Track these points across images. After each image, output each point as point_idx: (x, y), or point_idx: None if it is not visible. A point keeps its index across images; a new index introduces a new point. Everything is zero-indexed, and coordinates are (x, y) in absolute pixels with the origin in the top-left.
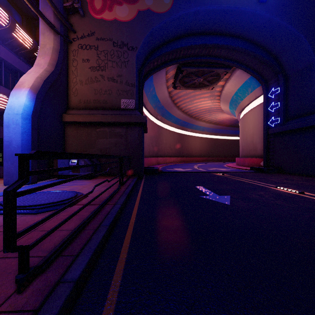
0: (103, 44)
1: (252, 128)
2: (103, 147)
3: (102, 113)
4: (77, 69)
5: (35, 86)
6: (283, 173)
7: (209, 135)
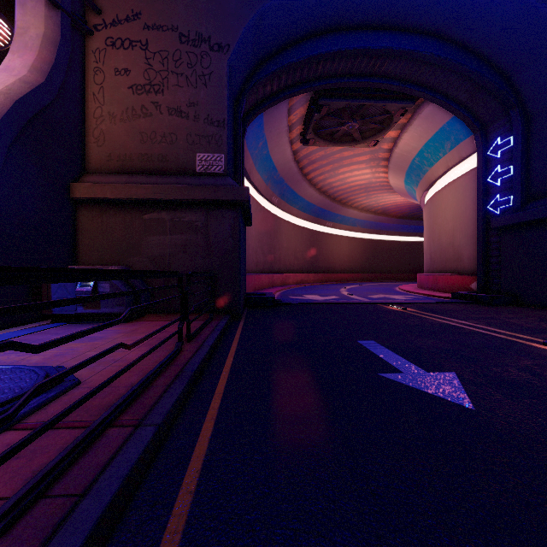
0: (158, 37)
1: (452, 219)
2: (158, 253)
3: (155, 181)
4: (103, 89)
5: None
6: (521, 304)
7: (366, 233)
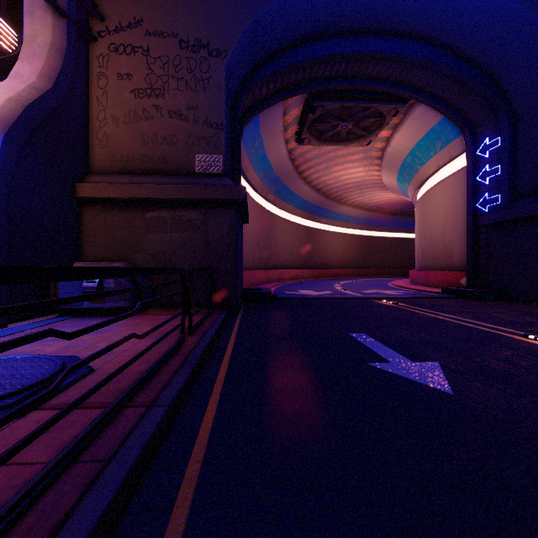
0: (159, 43)
1: (443, 216)
2: (159, 250)
3: (156, 181)
4: (106, 93)
5: (2, 116)
6: (508, 299)
7: (359, 229)
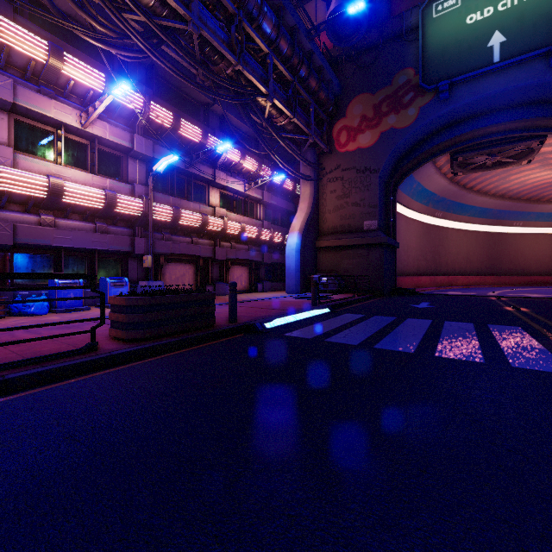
0: (347, 173)
1: None
2: (347, 267)
3: (346, 237)
4: (326, 200)
5: (301, 228)
6: None
7: None
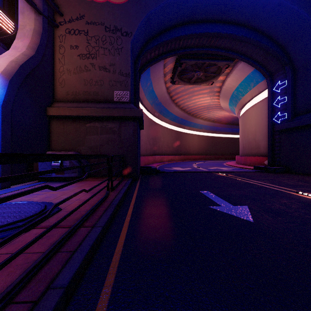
0: (93, 28)
1: (255, 125)
2: (93, 144)
3: (92, 106)
4: (64, 56)
5: (7, 71)
6: (291, 172)
7: (207, 132)
